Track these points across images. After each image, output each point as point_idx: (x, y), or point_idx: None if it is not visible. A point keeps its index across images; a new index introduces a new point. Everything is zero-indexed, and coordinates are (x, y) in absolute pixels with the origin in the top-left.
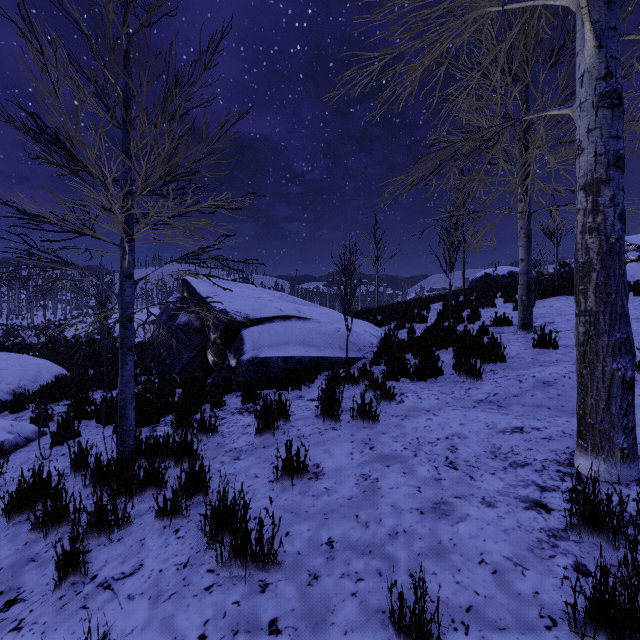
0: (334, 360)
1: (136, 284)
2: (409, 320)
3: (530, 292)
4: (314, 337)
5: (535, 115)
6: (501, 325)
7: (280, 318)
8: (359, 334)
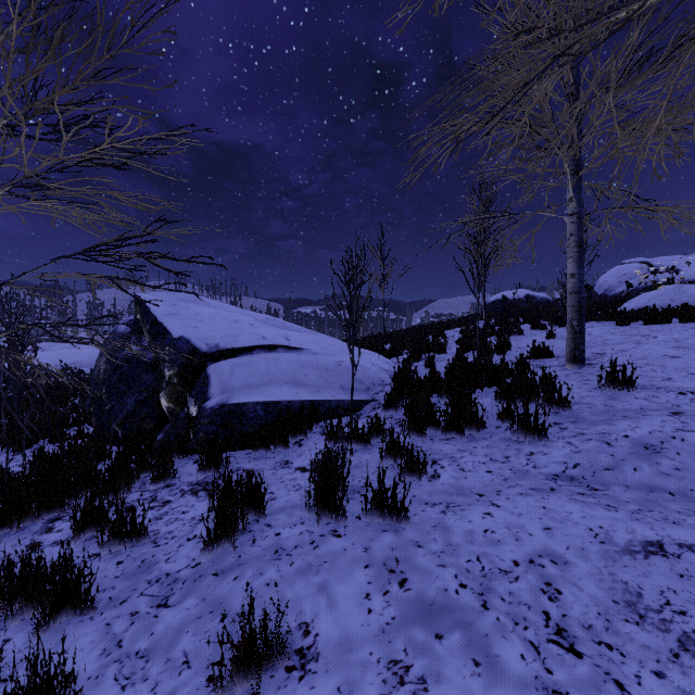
0: (334, 405)
1: None
2: (424, 350)
3: (582, 316)
4: (308, 373)
5: None
6: (540, 357)
7: (262, 348)
8: (366, 368)
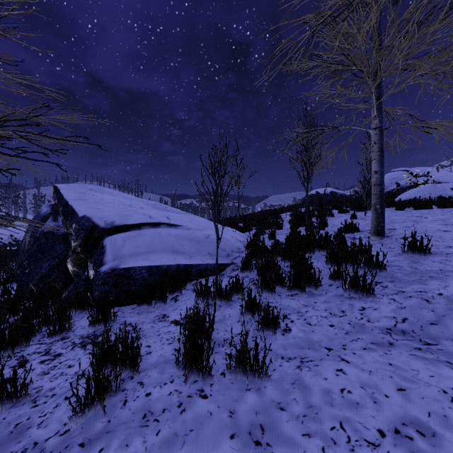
0: (203, 267)
1: None
2: (267, 227)
3: (383, 201)
4: (183, 244)
5: None
6: (350, 231)
7: (148, 225)
8: (227, 240)
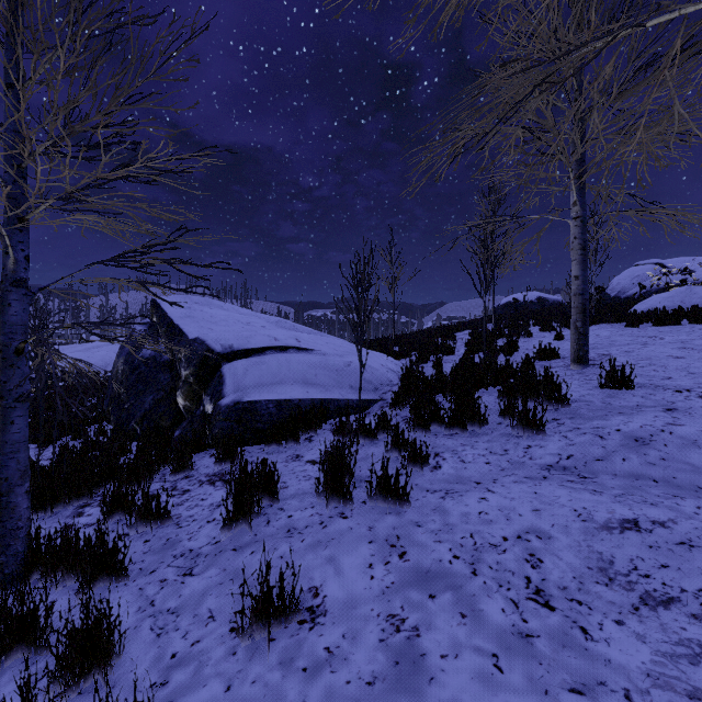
0: (343, 403)
1: (32, 296)
2: (433, 351)
3: (586, 317)
4: (318, 373)
5: (676, 13)
6: (546, 358)
7: (274, 349)
8: (375, 369)
